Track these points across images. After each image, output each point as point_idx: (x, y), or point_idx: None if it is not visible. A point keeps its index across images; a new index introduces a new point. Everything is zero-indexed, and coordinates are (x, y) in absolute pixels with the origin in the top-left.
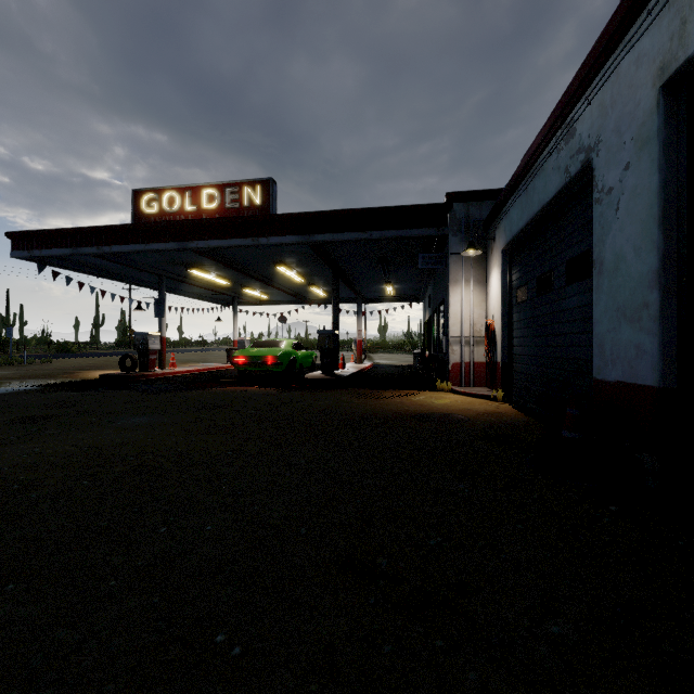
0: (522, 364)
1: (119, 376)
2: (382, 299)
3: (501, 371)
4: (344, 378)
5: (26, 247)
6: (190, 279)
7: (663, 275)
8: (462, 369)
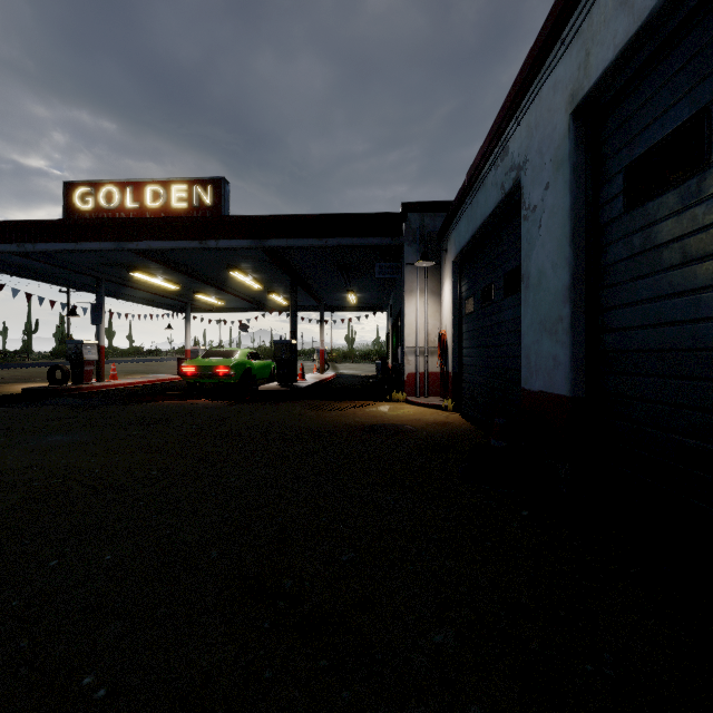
0: (469, 374)
1: (47, 390)
2: (346, 308)
3: (452, 381)
4: (300, 390)
5: None
6: (134, 282)
7: (573, 291)
8: (417, 379)
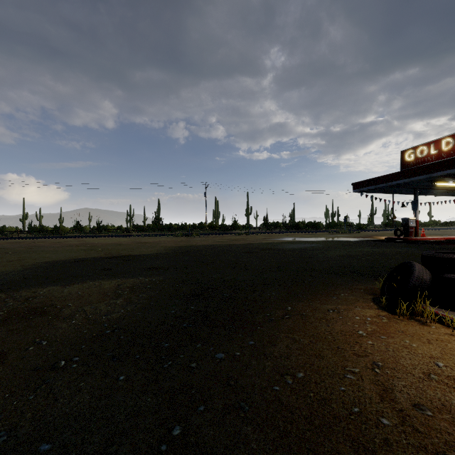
0: None
1: (394, 238)
2: None
3: None
4: None
5: (357, 188)
6: (434, 186)
7: None
8: None
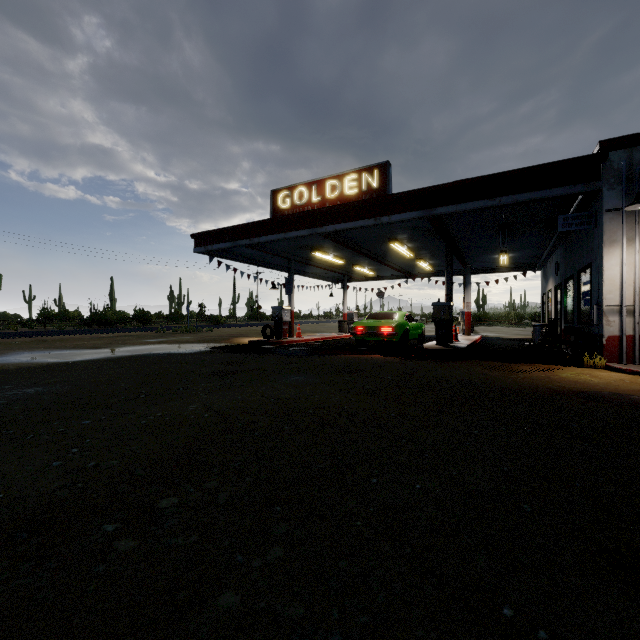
0: None
1: (263, 342)
2: (490, 270)
3: None
4: (462, 350)
5: (203, 244)
6: (311, 261)
7: None
8: (622, 343)
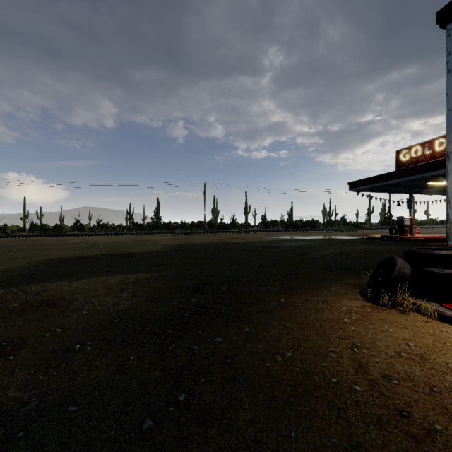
0: None
1: (389, 236)
2: None
3: None
4: None
5: (354, 187)
6: (429, 185)
7: None
8: None
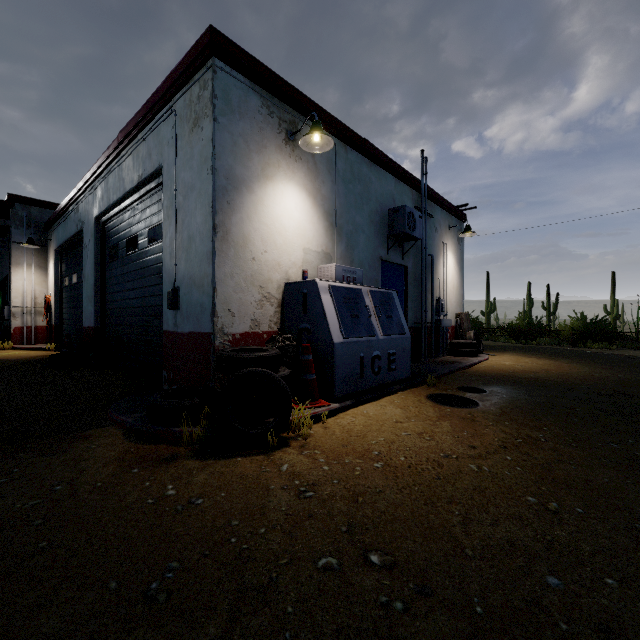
0: (67, 325)
1: None
2: None
3: (55, 330)
4: None
5: None
6: None
7: (96, 286)
8: (24, 331)
